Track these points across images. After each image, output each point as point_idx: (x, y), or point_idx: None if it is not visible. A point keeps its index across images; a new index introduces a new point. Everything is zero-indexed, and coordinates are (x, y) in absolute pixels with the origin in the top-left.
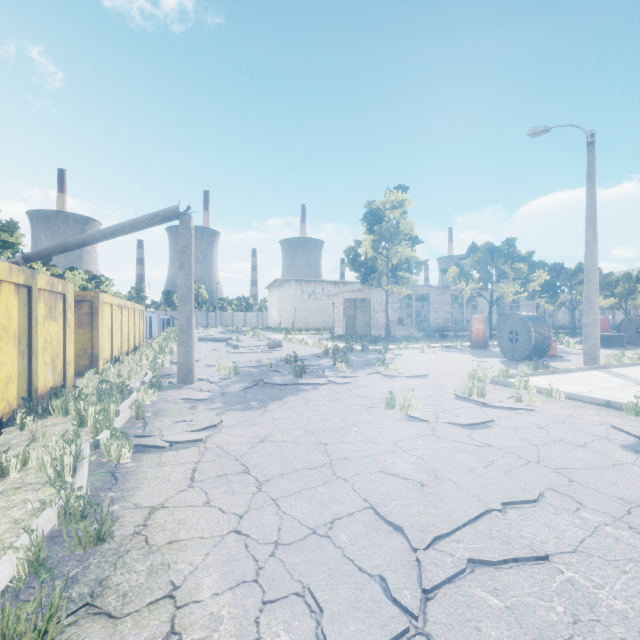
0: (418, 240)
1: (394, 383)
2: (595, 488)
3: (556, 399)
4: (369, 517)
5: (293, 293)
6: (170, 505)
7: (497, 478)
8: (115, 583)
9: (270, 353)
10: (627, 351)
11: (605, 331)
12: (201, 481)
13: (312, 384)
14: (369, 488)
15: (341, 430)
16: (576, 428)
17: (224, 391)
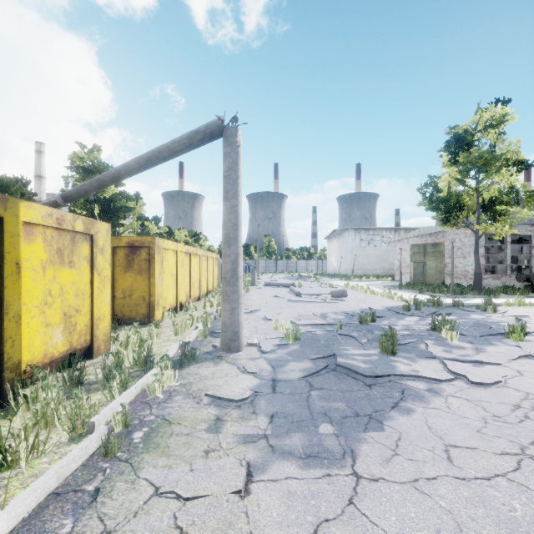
0: (527, 163)
1: None
2: None
3: None
4: None
5: (351, 241)
6: None
7: None
8: None
9: (334, 303)
10: None
11: None
12: None
13: (423, 378)
14: None
15: None
16: None
17: (276, 376)
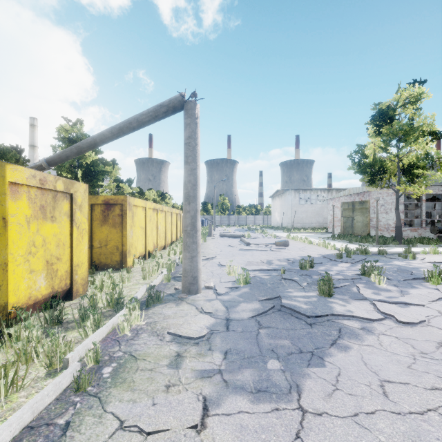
0: (440, 134)
1: None
2: None
3: None
4: None
5: (292, 200)
6: None
7: None
8: None
9: (278, 252)
10: None
11: None
12: None
13: (357, 317)
14: None
15: None
16: None
17: (229, 316)
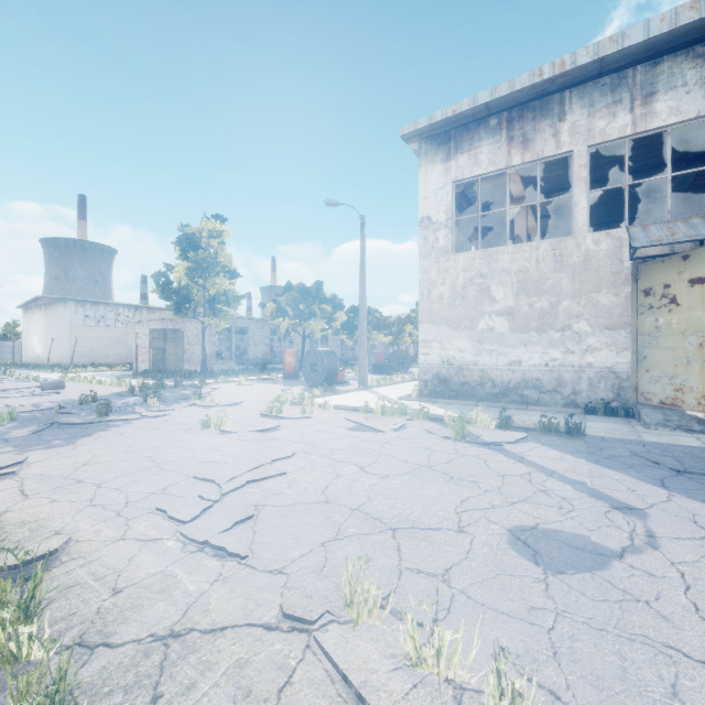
0: (237, 274)
1: (210, 411)
2: (323, 447)
3: (328, 410)
4: (191, 481)
5: (71, 317)
6: (16, 509)
7: (273, 451)
8: (6, 539)
9: (48, 396)
10: (391, 376)
11: (381, 362)
12: (37, 494)
13: (123, 420)
14: (190, 470)
15: (163, 447)
16: (330, 424)
17: (5, 437)
